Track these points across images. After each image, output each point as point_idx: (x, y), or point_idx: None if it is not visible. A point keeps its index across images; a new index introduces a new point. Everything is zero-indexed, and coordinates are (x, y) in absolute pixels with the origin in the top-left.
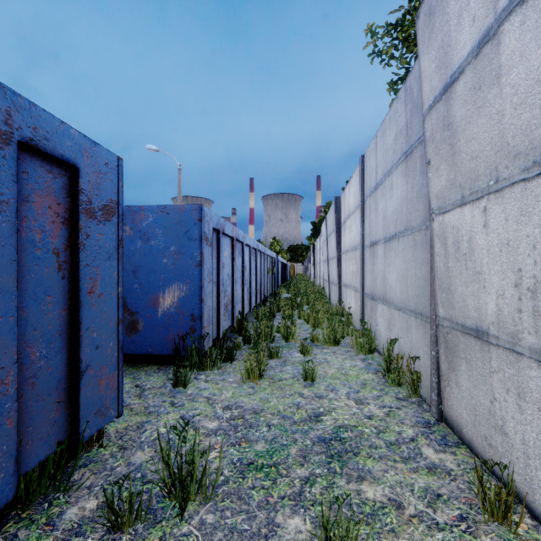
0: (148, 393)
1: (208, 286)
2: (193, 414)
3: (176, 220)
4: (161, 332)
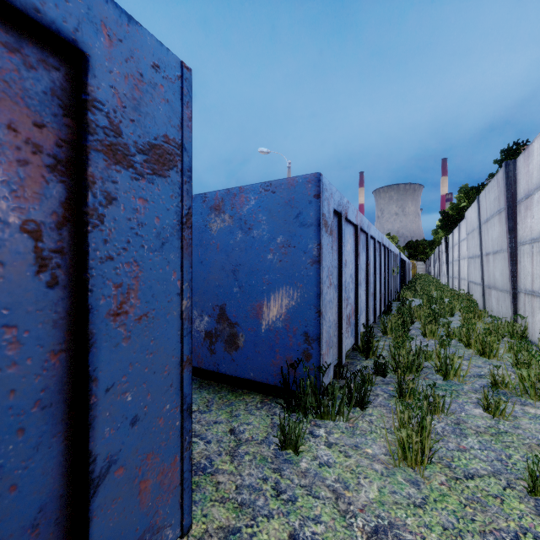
0: (244, 451)
1: (327, 293)
2: (313, 537)
3: (283, 199)
4: (264, 353)
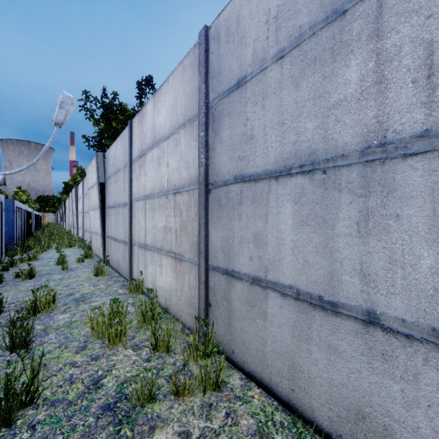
0: None
1: (15, 228)
2: None
3: None
4: None
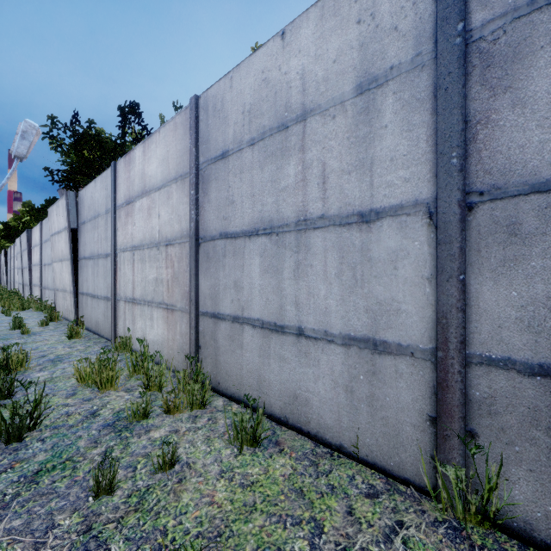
0: None
1: None
2: None
3: None
4: None
